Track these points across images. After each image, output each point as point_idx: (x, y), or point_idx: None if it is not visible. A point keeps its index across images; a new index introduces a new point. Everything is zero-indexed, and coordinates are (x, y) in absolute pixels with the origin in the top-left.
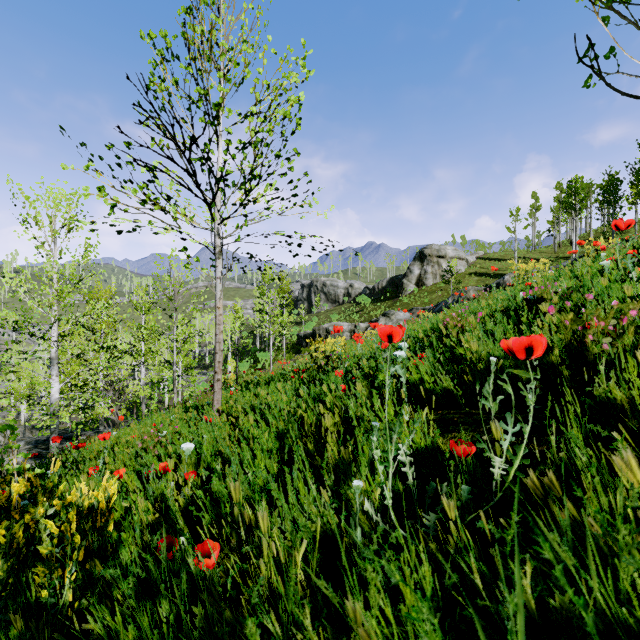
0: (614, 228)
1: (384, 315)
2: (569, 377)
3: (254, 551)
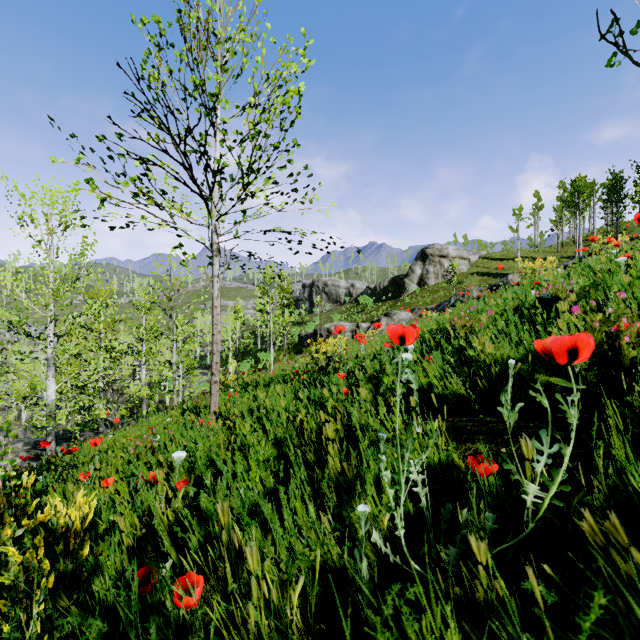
0: (638, 220)
1: (386, 315)
2: (594, 382)
3: (242, 590)
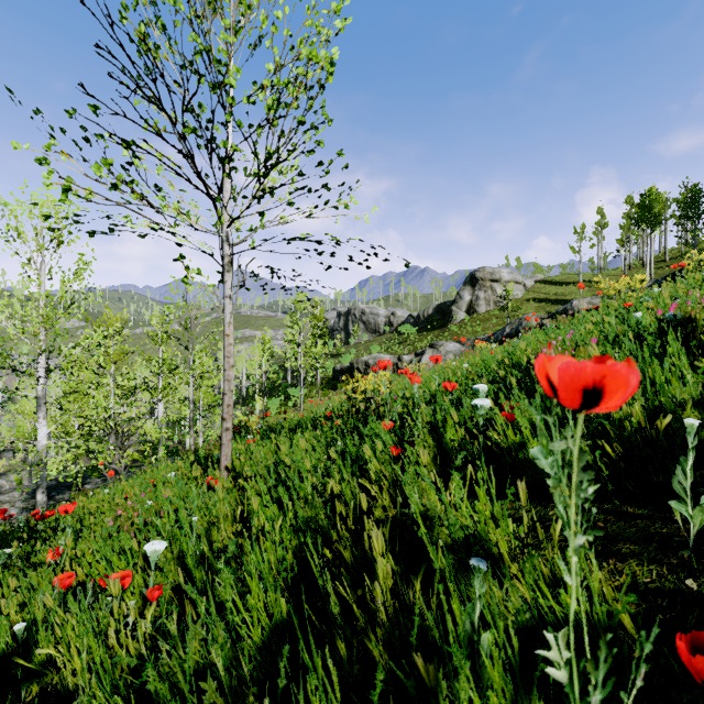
0: None
1: (431, 346)
2: None
3: None
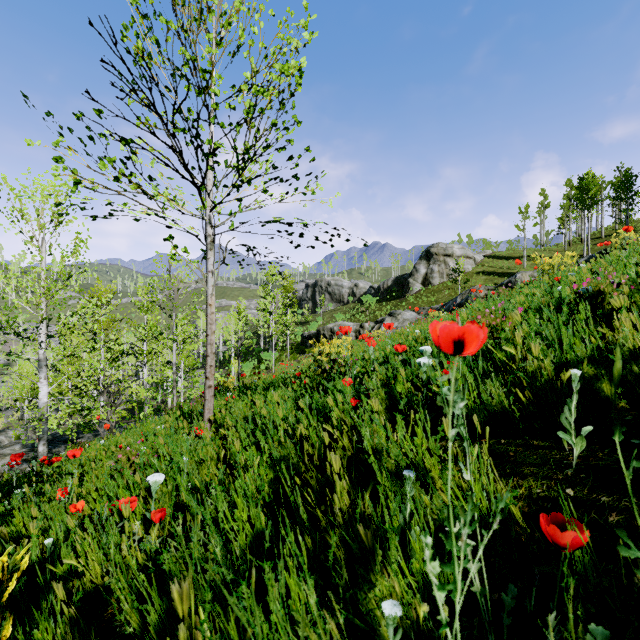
0: None
1: (390, 315)
2: None
3: None
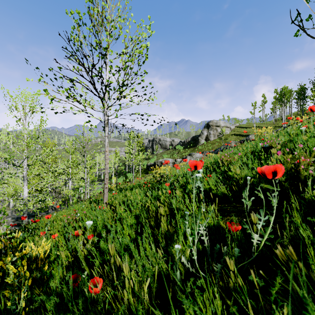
0: (310, 110)
1: (189, 155)
2: (288, 187)
3: (121, 284)
